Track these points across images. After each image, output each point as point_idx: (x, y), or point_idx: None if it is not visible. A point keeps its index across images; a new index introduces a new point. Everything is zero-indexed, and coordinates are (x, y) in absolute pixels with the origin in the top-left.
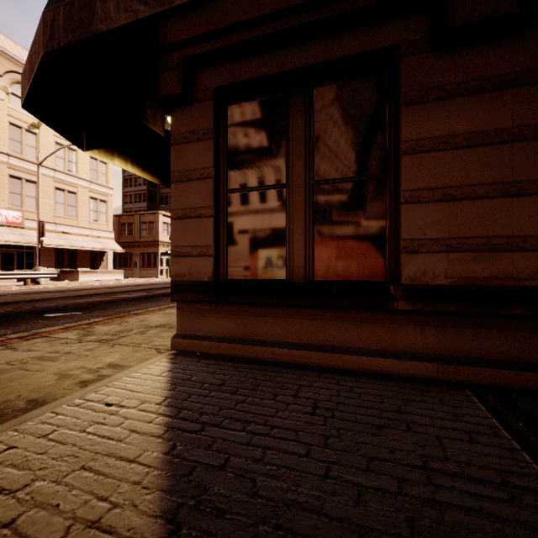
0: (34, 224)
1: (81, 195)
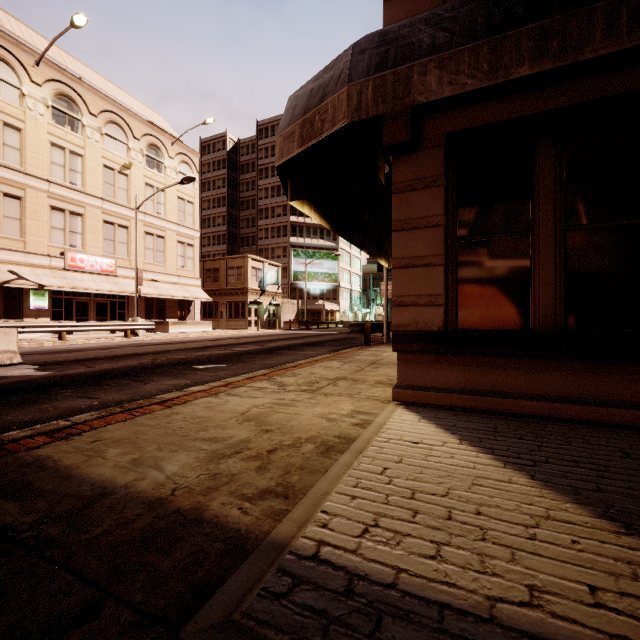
0: (125, 272)
1: (169, 239)
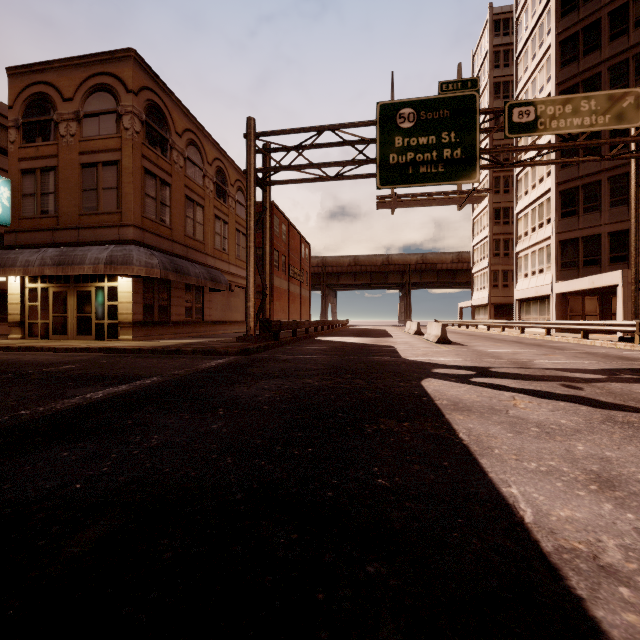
0: None
1: None
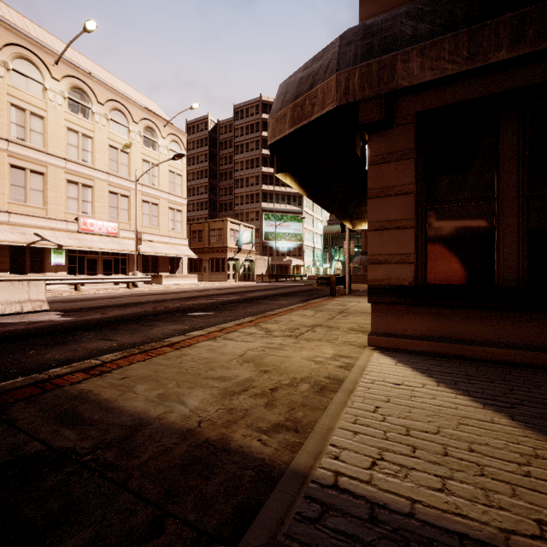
0: (126, 234)
1: (161, 206)
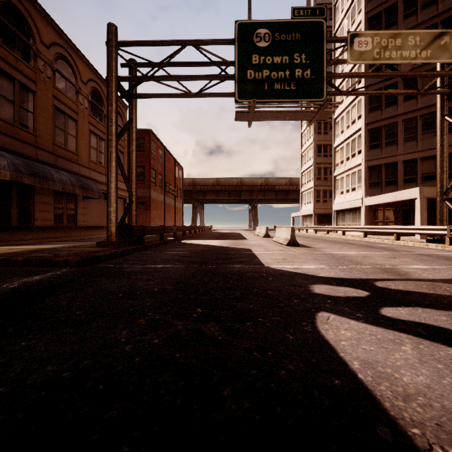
0: None
1: None
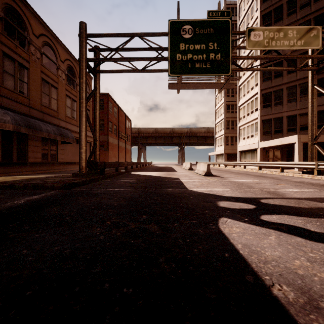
0: None
1: None
